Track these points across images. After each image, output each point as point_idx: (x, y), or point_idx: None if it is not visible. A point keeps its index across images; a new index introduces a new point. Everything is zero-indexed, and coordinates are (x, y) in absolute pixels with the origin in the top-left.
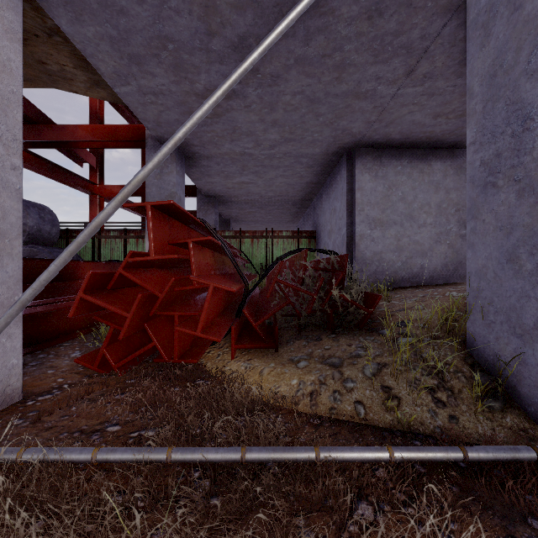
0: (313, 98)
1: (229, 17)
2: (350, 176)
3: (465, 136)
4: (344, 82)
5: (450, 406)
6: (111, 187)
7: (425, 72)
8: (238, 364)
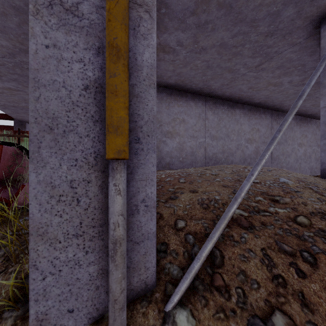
0: (15, 6)
1: None
2: None
3: (161, 78)
4: None
5: None
6: None
7: None
8: None
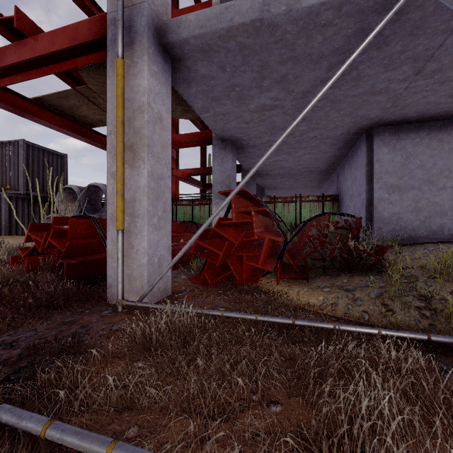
0: (335, 100)
1: (275, 68)
2: (369, 151)
3: None
4: (360, 87)
5: (431, 318)
6: (183, 170)
7: (434, 69)
8: (282, 287)
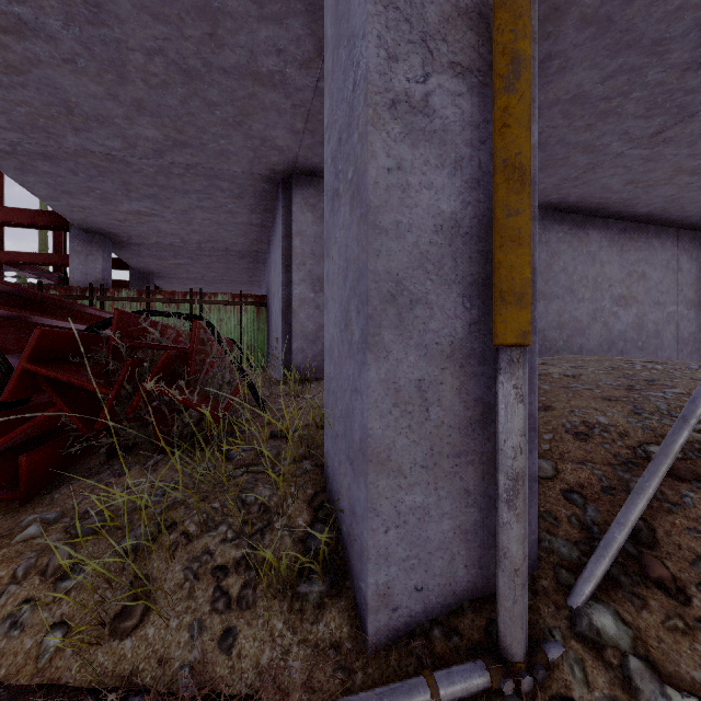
0: (187, 69)
1: None
2: (287, 215)
3: None
4: (227, 47)
5: (237, 607)
6: None
7: None
8: None
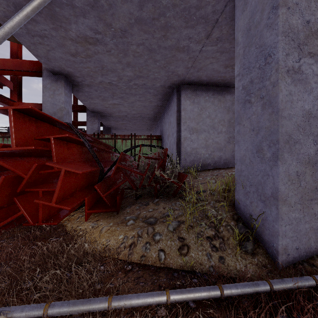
0: (150, 49)
1: None
2: (178, 102)
3: None
4: (169, 39)
5: (220, 250)
6: (26, 103)
7: (217, 37)
8: (88, 224)
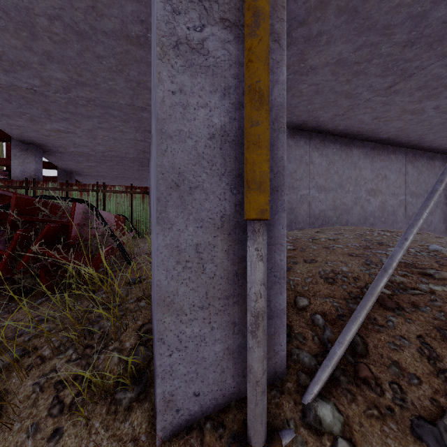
0: (79, 31)
1: None
2: None
3: None
4: (105, 17)
5: (67, 412)
6: None
7: None
8: None
